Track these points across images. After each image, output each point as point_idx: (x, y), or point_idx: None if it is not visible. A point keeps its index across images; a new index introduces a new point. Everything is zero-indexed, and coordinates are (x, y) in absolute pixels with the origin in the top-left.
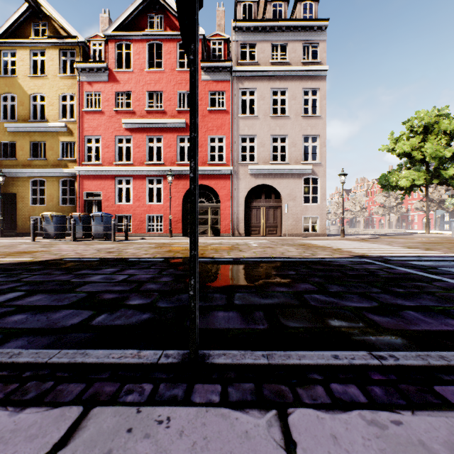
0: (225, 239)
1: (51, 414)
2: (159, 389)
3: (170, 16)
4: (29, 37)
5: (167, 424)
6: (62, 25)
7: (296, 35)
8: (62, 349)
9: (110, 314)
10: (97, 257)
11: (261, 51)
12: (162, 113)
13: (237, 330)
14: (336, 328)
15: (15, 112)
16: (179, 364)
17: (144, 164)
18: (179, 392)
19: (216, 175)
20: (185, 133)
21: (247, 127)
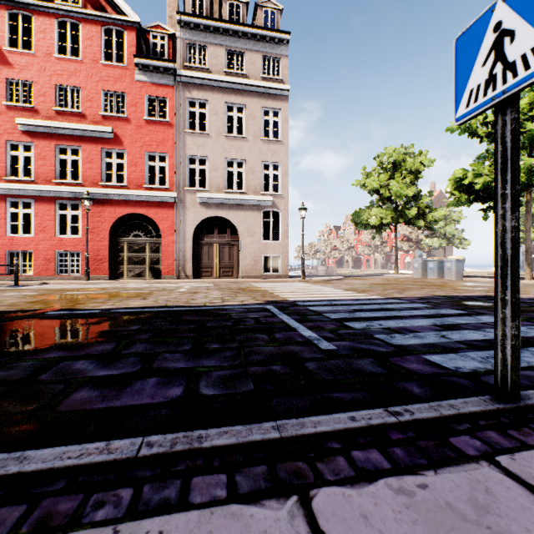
0: (163, 283)
1: None
2: None
3: None
4: None
5: None
6: None
7: (254, 45)
8: None
9: None
10: None
11: (213, 56)
12: (79, 116)
13: None
14: None
15: None
16: None
17: (52, 182)
18: None
19: (156, 202)
20: (113, 146)
21: (196, 146)
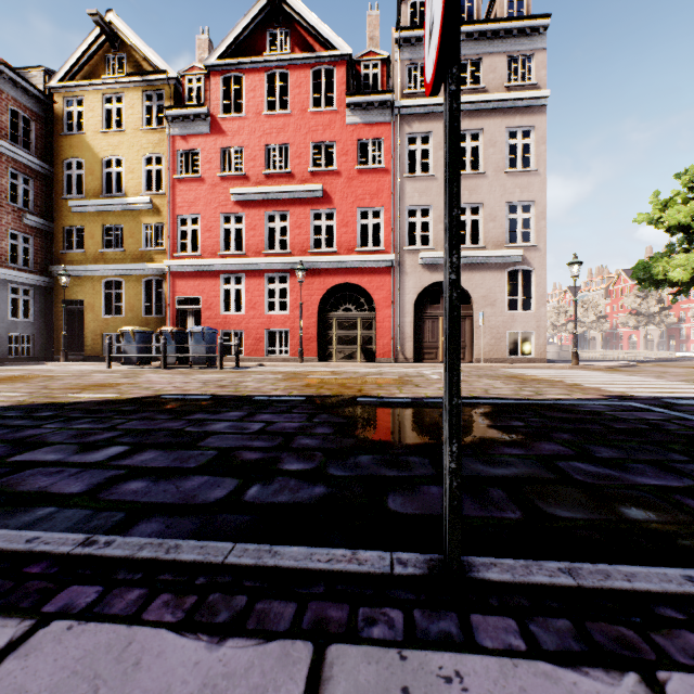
0: (384, 367)
1: (269, 652)
2: (414, 619)
3: (300, 30)
4: (101, 77)
5: (462, 684)
6: (145, 55)
7: (496, 45)
8: (218, 539)
9: (264, 485)
10: (207, 394)
11: None
12: (287, 176)
13: (474, 519)
14: (641, 522)
15: (81, 184)
16: (428, 577)
17: (261, 254)
18: (450, 627)
19: (370, 268)
20: (322, 206)
21: (417, 193)
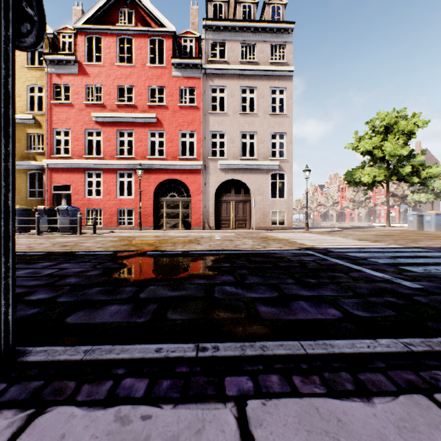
0: (194, 232)
1: None
2: None
3: (141, 12)
4: None
5: None
6: None
7: (264, 36)
8: None
9: None
10: (45, 251)
11: (231, 50)
12: (133, 107)
13: (113, 324)
14: (215, 319)
15: None
16: None
17: (115, 157)
18: None
19: (187, 170)
20: (156, 128)
21: (217, 123)
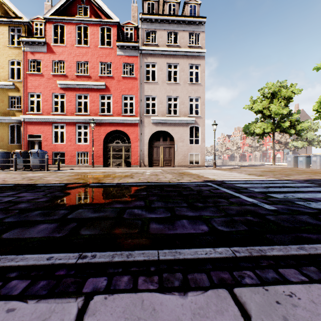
0: (133, 169)
1: None
2: None
3: (94, 7)
4: None
5: None
6: (10, 8)
7: (184, 27)
8: None
9: None
10: (14, 184)
11: (160, 36)
12: (88, 77)
13: (36, 238)
14: (114, 234)
15: None
16: None
17: (74, 114)
18: None
19: (128, 123)
20: (105, 93)
21: (150, 89)
